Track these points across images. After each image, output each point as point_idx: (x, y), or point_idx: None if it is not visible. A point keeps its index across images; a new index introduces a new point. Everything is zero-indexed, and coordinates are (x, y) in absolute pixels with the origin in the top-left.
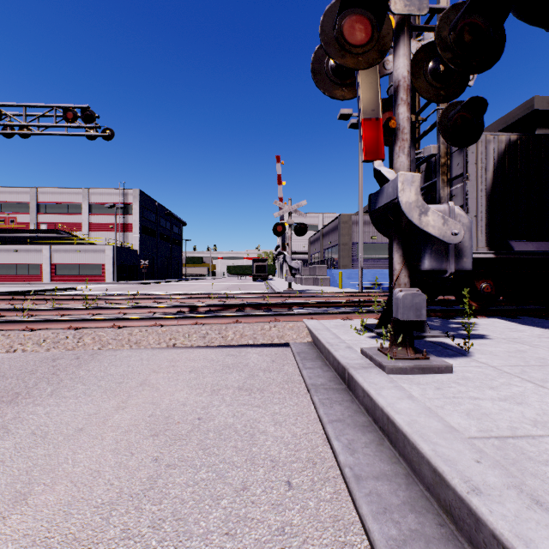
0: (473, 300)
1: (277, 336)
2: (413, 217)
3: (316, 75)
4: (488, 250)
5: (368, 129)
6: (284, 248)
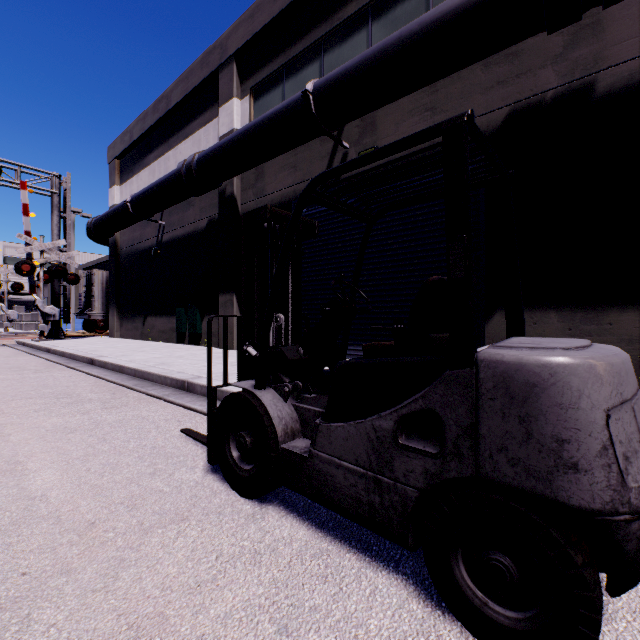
0: (100, 330)
1: (0, 343)
2: (42, 309)
3: (16, 270)
4: (104, 312)
5: (32, 287)
6: (0, 300)
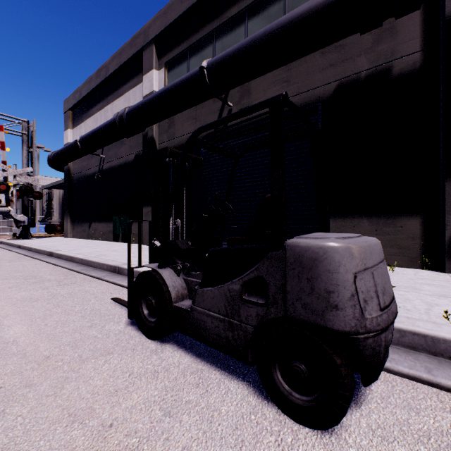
0: (57, 232)
1: None
2: (15, 217)
3: None
4: (61, 219)
5: (7, 201)
6: None
